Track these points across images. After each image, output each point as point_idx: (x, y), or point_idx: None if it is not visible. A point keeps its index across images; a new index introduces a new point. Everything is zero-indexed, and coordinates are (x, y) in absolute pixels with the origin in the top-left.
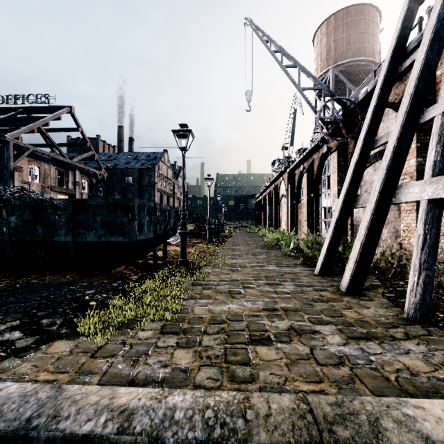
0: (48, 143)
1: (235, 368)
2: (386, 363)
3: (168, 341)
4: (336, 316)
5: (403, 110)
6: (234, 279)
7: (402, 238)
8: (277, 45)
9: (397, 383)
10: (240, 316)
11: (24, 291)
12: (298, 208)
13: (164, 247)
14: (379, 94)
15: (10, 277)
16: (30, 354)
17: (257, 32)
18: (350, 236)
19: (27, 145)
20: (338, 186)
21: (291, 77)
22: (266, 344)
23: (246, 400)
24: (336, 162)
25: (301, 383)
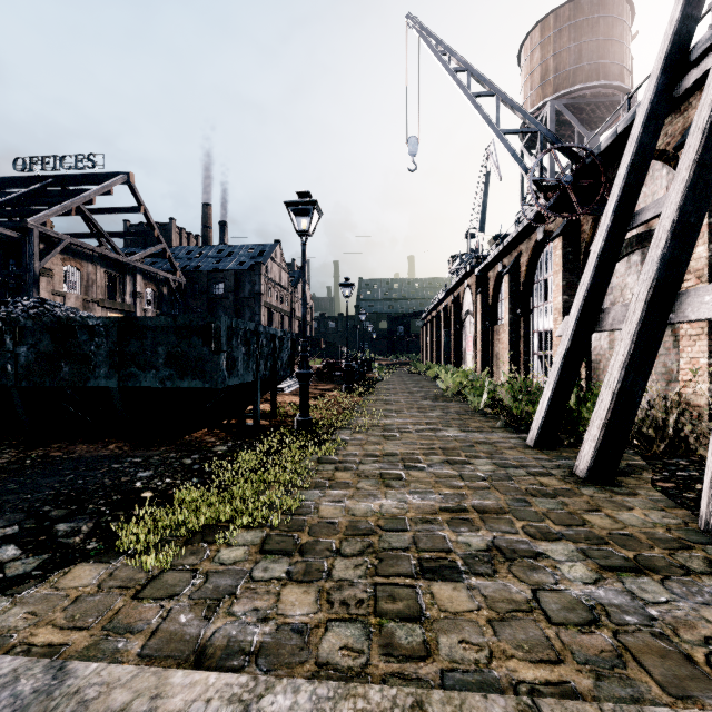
0: (94, 232)
1: (394, 626)
2: (681, 624)
3: (273, 569)
4: (574, 525)
5: (689, 158)
6: (388, 452)
7: (682, 383)
8: (461, 59)
9: (710, 668)
10: (400, 522)
11: (36, 472)
12: (494, 333)
13: (272, 397)
14: (640, 133)
15: (19, 447)
16: (29, 589)
17: (427, 39)
18: (585, 380)
19: (60, 234)
20: (565, 295)
21: (484, 112)
22: (450, 578)
23: (418, 710)
24: (560, 255)
25: (521, 665)
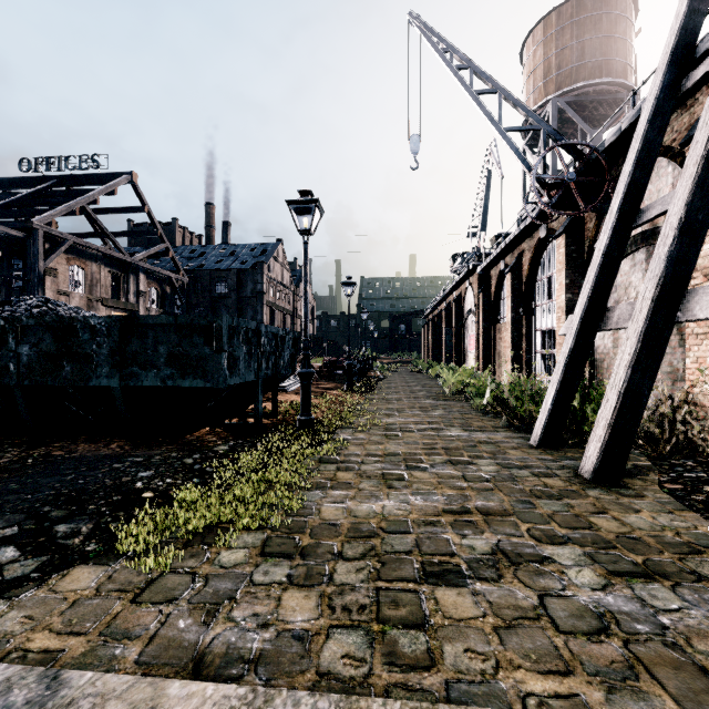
0: (98, 232)
1: (397, 633)
2: (694, 634)
3: (274, 572)
4: (580, 527)
5: (697, 154)
6: (390, 452)
7: (689, 383)
8: (463, 57)
9: None
10: (403, 524)
11: (37, 472)
12: (496, 332)
13: (274, 396)
14: (646, 129)
15: (21, 446)
16: (27, 592)
17: (429, 37)
18: (589, 379)
19: (65, 234)
20: (568, 293)
21: (486, 110)
22: (454, 583)
23: None
24: (563, 254)
25: (529, 676)
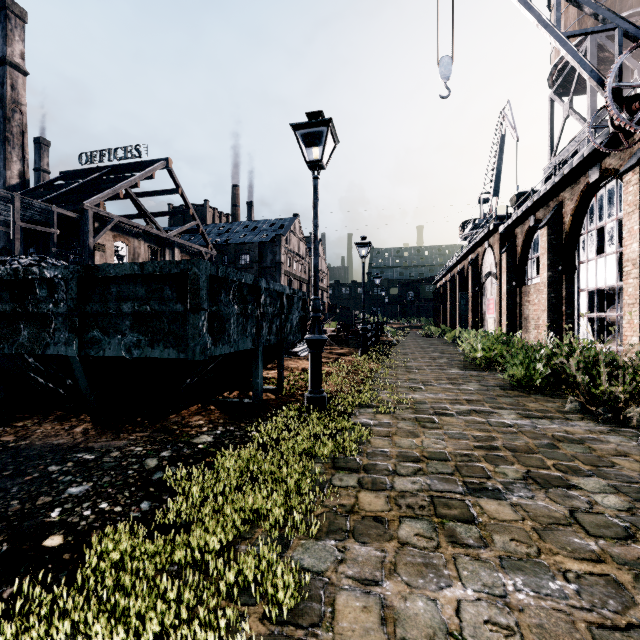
0: (141, 213)
1: None
2: None
3: None
4: None
5: None
6: (432, 452)
7: None
8: None
9: None
10: None
11: None
12: (522, 294)
13: (279, 366)
14: None
15: None
16: None
17: None
18: None
19: (111, 214)
20: None
21: (538, 14)
22: None
23: None
24: (635, 192)
25: None
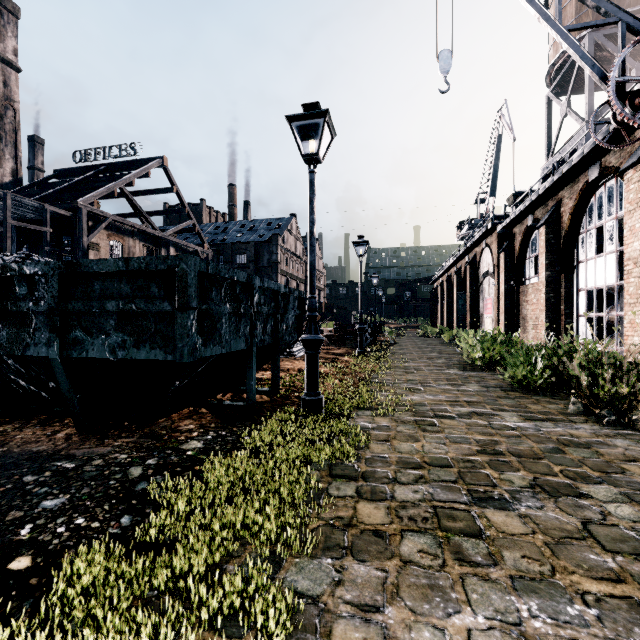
0: (137, 212)
1: None
2: None
3: None
4: None
5: None
6: (433, 458)
7: None
8: None
9: None
10: None
11: None
12: (520, 294)
13: (274, 368)
14: None
15: None
16: None
17: None
18: None
19: (105, 213)
20: None
21: (540, 7)
22: None
23: None
24: (636, 190)
25: None
